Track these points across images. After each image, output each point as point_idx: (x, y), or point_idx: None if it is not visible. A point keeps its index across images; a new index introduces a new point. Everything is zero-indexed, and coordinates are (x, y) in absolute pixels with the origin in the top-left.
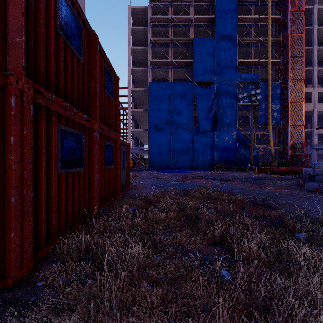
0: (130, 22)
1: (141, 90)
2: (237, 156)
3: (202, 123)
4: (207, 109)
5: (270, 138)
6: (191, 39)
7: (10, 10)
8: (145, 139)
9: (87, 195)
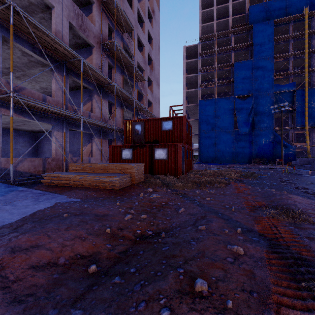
0: (185, 58)
1: (192, 105)
2: (273, 153)
3: (241, 127)
4: (245, 116)
5: (306, 137)
6: (232, 63)
7: (184, 134)
8: (195, 140)
9: (188, 166)
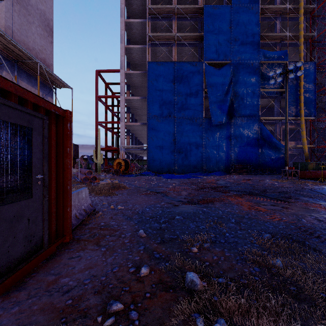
0: None
1: (137, 74)
2: (259, 156)
3: (214, 114)
4: (221, 96)
5: (303, 132)
6: (200, 7)
7: None
8: (144, 137)
9: None
